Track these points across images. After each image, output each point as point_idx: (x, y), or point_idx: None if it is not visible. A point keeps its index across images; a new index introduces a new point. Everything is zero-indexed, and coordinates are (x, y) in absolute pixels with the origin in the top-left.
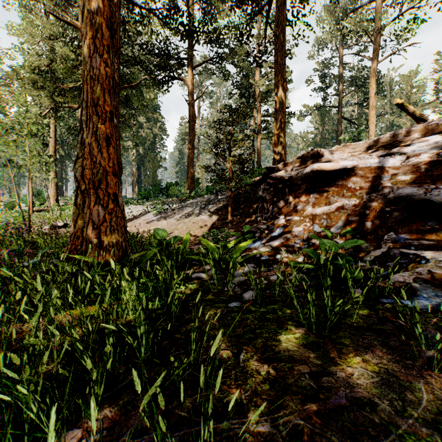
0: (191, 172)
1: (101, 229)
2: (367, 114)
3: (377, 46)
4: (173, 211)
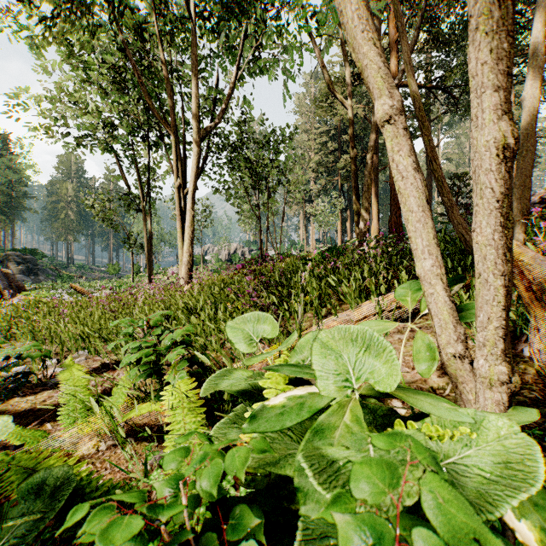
0: None
1: None
2: None
3: None
4: None
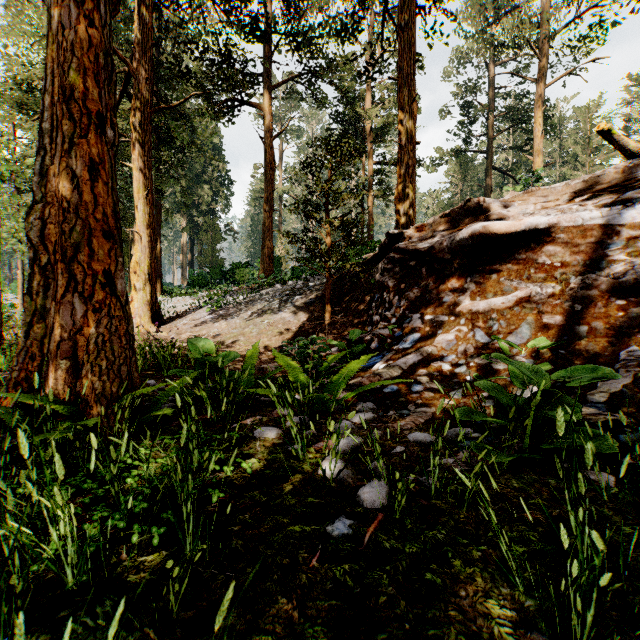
0: (268, 246)
1: (79, 341)
2: (526, 164)
3: (546, 61)
4: (238, 306)
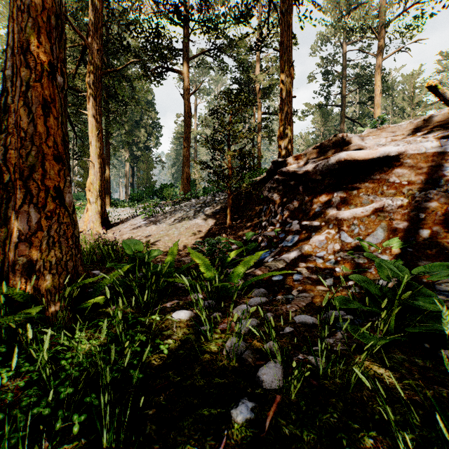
0: (186, 172)
1: (34, 242)
2: (368, 115)
3: (383, 41)
4: (164, 214)
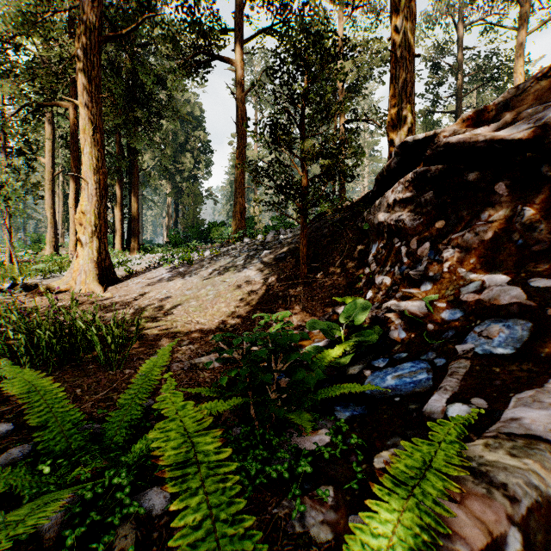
0: (240, 203)
1: None
2: None
3: (527, 7)
4: (200, 262)
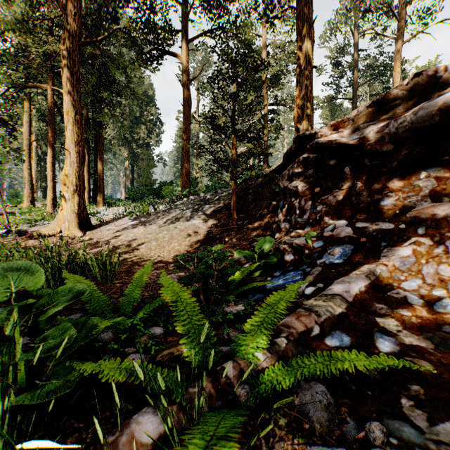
0: (186, 167)
1: None
2: None
3: (403, 23)
4: (156, 214)
